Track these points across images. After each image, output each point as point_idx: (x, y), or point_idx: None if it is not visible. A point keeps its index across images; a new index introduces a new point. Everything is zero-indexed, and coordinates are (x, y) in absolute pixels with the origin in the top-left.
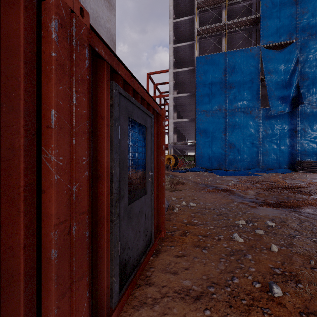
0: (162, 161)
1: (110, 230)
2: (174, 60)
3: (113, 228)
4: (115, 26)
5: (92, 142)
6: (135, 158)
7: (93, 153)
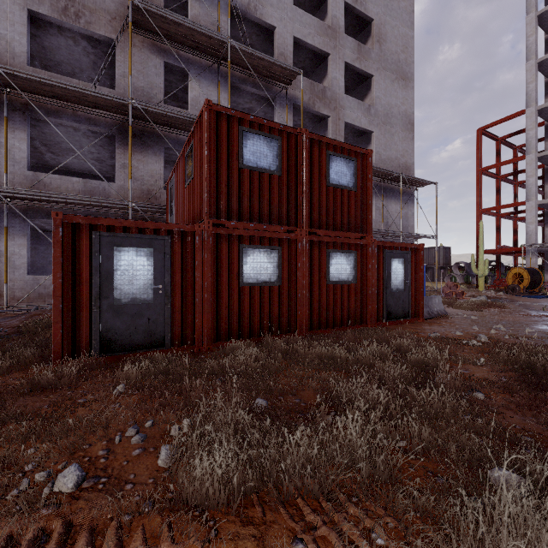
0: (420, 275)
1: (383, 297)
2: (546, 80)
3: (384, 296)
4: (413, 101)
5: (377, 270)
6: (395, 274)
7: (377, 273)
